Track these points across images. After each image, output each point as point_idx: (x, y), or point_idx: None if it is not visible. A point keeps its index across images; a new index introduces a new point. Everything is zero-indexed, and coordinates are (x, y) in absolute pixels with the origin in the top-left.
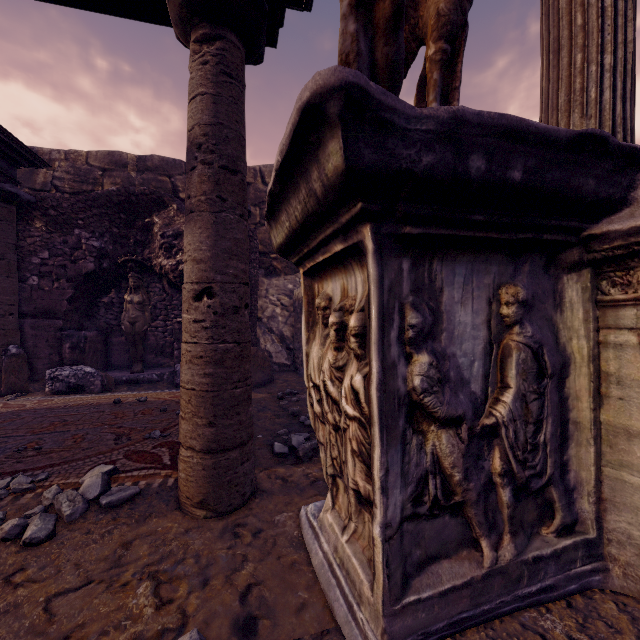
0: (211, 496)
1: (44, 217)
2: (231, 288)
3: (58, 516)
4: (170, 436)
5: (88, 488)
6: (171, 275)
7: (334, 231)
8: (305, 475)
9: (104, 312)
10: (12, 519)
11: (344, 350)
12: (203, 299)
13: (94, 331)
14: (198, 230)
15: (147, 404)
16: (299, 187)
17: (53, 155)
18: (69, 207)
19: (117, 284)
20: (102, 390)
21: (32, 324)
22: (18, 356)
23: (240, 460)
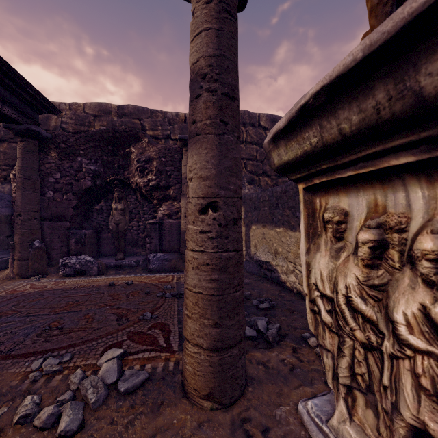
0: (217, 390)
1: (57, 149)
2: (232, 202)
3: (84, 401)
4: (158, 317)
5: (106, 373)
6: (144, 189)
7: (413, 141)
8: (281, 361)
9: (96, 216)
10: (47, 407)
11: (381, 268)
12: (208, 212)
13: (90, 230)
14: (204, 150)
15: (133, 287)
16: (370, 92)
17: (61, 106)
18: (74, 141)
19: (105, 196)
20: (98, 274)
21: (49, 225)
22: (40, 248)
23: (238, 355)
